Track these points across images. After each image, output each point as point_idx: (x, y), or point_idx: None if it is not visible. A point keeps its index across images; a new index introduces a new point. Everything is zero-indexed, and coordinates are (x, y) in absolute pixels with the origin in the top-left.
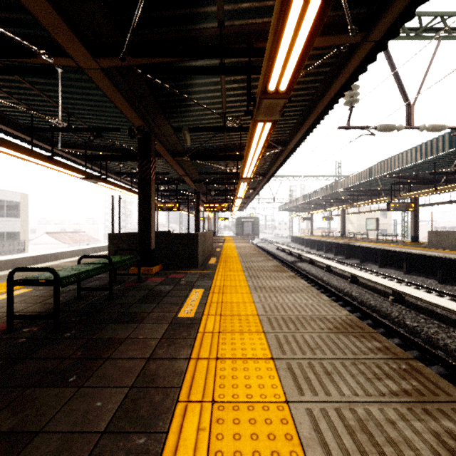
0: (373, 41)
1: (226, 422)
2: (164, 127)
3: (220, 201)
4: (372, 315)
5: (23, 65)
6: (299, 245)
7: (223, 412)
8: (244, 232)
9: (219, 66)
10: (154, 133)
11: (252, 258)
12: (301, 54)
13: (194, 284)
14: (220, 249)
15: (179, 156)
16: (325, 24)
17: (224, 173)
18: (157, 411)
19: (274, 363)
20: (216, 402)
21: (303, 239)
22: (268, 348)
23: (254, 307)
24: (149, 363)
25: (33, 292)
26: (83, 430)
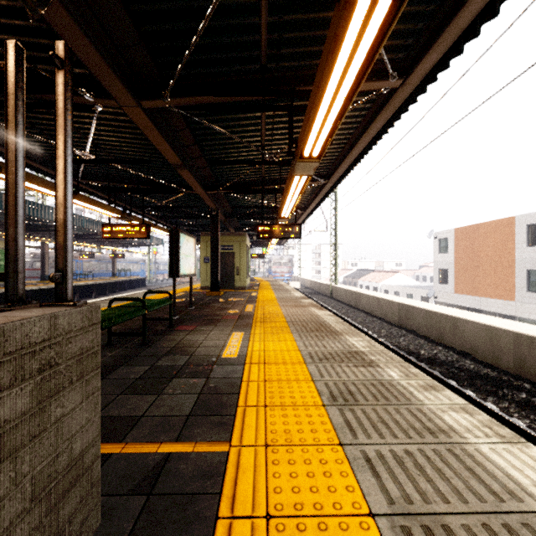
0: None
1: None
2: None
3: None
4: None
5: (240, 25)
6: None
7: None
8: None
9: None
10: None
11: None
12: None
13: None
14: None
15: None
16: None
17: None
18: None
19: None
20: None
21: None
22: None
23: None
24: None
25: (211, 352)
26: None
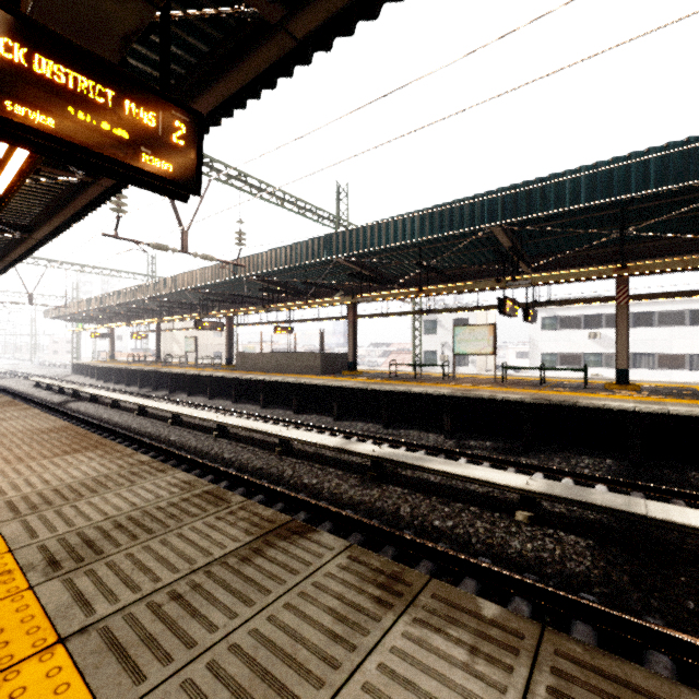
0: (104, 187)
1: None
2: None
3: None
4: (140, 440)
5: None
6: (87, 378)
7: None
8: None
9: None
10: None
11: None
12: None
13: None
14: None
15: None
16: None
17: None
18: None
19: None
20: None
21: (94, 367)
22: None
23: None
24: None
25: None
26: None
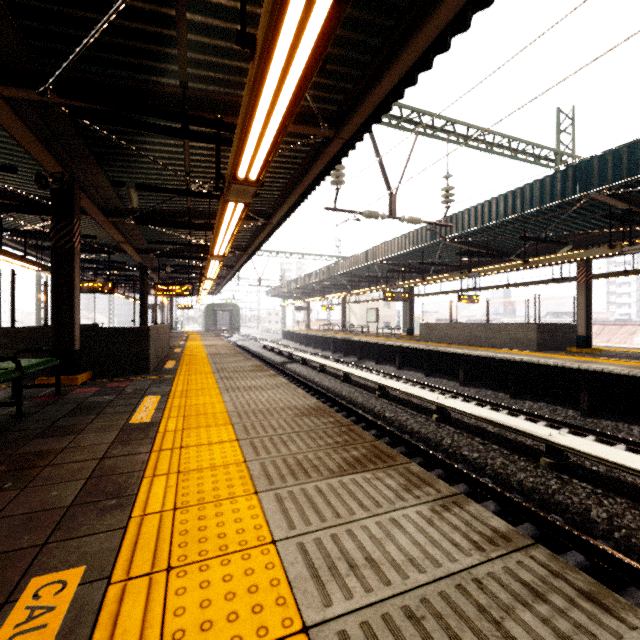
0: (344, 139)
1: (192, 480)
2: (96, 176)
3: (181, 281)
4: (357, 412)
5: None
6: (293, 342)
7: (188, 476)
8: (218, 326)
9: (182, 129)
10: (78, 182)
11: (226, 359)
12: (267, 155)
13: (147, 391)
14: (181, 349)
15: (118, 216)
16: (300, 112)
17: (188, 244)
18: (123, 486)
19: (238, 443)
20: (181, 472)
21: (298, 334)
22: (235, 434)
23: (223, 406)
24: (103, 461)
25: None
26: (46, 509)
